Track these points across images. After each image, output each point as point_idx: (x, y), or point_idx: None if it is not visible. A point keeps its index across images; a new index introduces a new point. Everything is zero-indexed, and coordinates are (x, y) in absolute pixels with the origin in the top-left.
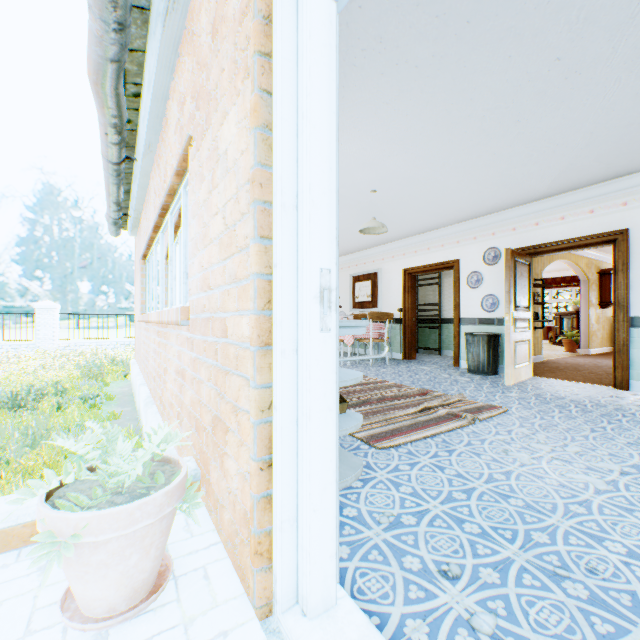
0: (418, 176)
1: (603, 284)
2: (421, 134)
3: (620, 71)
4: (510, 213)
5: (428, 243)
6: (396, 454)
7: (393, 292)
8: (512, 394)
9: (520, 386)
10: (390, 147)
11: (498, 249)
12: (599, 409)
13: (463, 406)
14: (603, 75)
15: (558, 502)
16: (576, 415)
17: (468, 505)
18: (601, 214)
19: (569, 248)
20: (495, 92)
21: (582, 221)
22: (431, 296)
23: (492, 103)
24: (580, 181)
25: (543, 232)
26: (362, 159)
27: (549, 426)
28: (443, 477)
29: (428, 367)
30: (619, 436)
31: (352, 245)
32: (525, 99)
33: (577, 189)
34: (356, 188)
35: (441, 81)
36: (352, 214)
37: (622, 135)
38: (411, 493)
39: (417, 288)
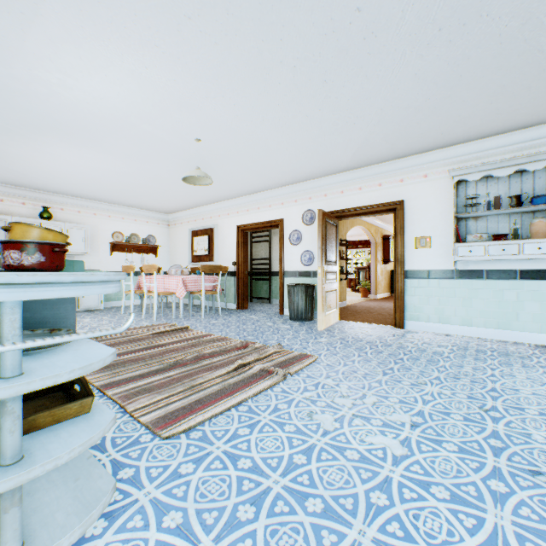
0: (241, 129)
1: (385, 246)
2: (236, 75)
3: (406, 44)
4: (323, 181)
5: (258, 203)
6: (185, 444)
7: (228, 247)
8: (323, 339)
9: (330, 330)
10: (205, 85)
11: (314, 211)
12: (387, 349)
13: (279, 358)
14: (394, 44)
15: (360, 491)
16: (371, 357)
17: (254, 532)
18: (387, 187)
19: (365, 213)
20: (304, 37)
21: (374, 192)
22: (263, 252)
23: (302, 51)
24: (373, 158)
25: (347, 199)
26: (177, 95)
27: (351, 373)
28: (234, 477)
29: (257, 316)
30: (404, 377)
31: (189, 200)
32: (331, 55)
33: (371, 165)
34: (178, 133)
35: (248, 2)
36: (181, 165)
37: (403, 117)
38: (178, 527)
39: (252, 244)
